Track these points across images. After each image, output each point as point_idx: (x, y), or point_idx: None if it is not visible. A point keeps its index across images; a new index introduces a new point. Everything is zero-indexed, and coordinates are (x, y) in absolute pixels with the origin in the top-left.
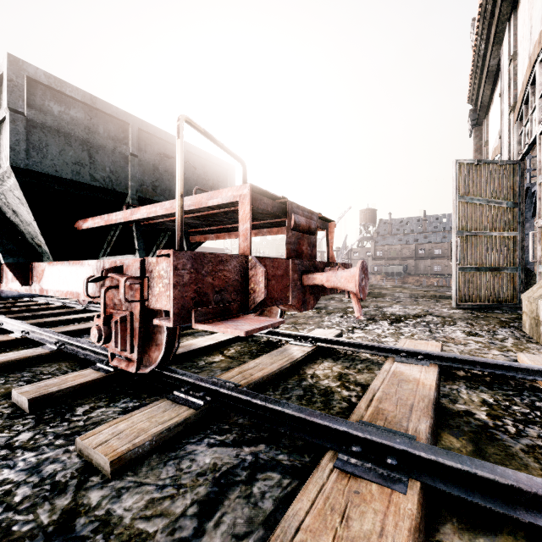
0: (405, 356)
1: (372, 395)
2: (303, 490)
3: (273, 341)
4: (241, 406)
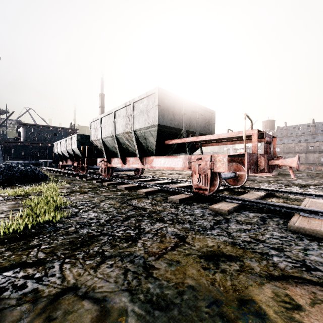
0: (315, 196)
1: (304, 205)
2: (293, 217)
3: (241, 191)
4: (254, 204)
